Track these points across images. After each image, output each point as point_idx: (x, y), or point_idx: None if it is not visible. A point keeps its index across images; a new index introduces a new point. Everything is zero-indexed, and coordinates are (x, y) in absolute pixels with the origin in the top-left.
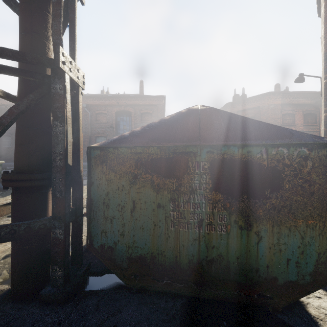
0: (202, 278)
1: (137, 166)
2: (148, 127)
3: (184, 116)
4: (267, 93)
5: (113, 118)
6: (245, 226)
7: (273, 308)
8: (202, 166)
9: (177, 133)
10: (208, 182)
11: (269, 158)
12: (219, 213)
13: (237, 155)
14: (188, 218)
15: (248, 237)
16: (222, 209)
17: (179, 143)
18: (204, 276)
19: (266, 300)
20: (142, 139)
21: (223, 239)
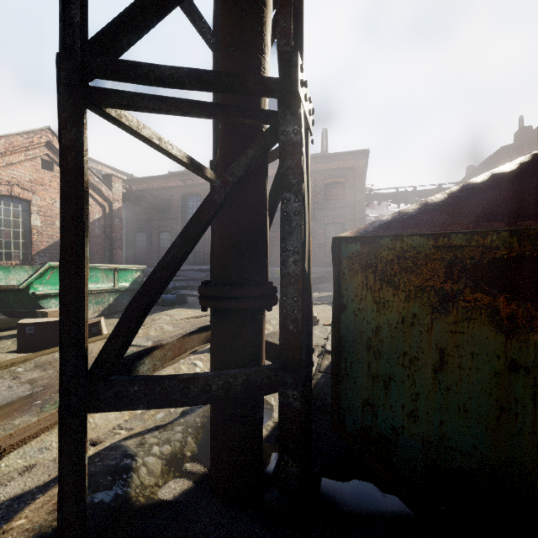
0: None
1: (450, 275)
2: (463, 191)
3: None
4: None
5: None
6: None
7: None
8: None
9: None
10: None
11: None
12: None
13: None
14: None
15: None
16: None
17: None
18: None
19: None
20: (458, 216)
21: None
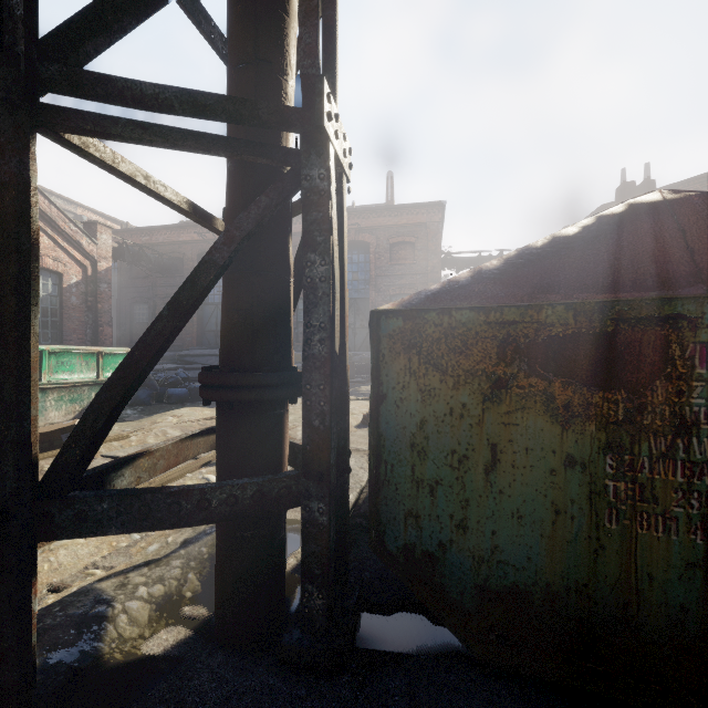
0: None
1: (503, 356)
2: (521, 257)
3: (621, 222)
4: None
5: None
6: None
7: None
8: None
9: (616, 268)
10: None
11: None
12: None
13: None
14: (668, 502)
15: None
16: None
17: (632, 293)
18: None
19: None
20: (513, 287)
21: None
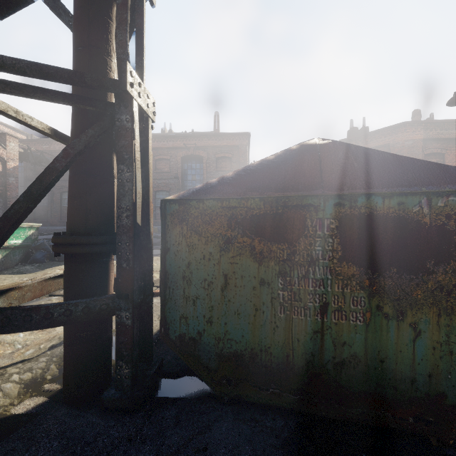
0: (327, 389)
1: (230, 226)
2: (245, 171)
3: (295, 154)
4: (401, 123)
5: (178, 166)
6: (394, 314)
7: (438, 440)
8: (327, 225)
9: (287, 179)
10: (336, 249)
11: (432, 213)
12: (353, 295)
13: (381, 209)
14: (306, 300)
15: (399, 331)
16: (358, 289)
17: (291, 192)
18: (329, 385)
19: (429, 426)
20: (237, 188)
21: (359, 333)
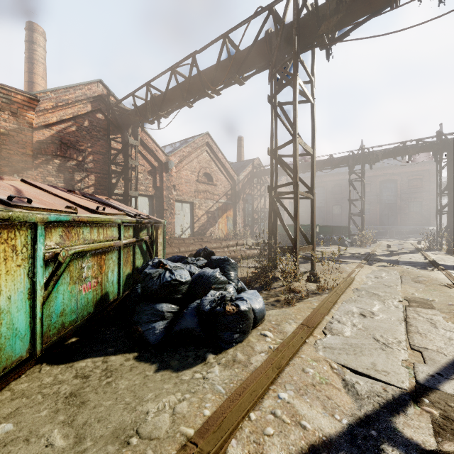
0: None
1: None
2: None
3: None
4: None
5: (376, 187)
6: None
7: None
8: None
9: None
10: None
11: None
12: None
13: None
14: None
15: None
16: None
17: None
18: None
19: None
20: None
21: None
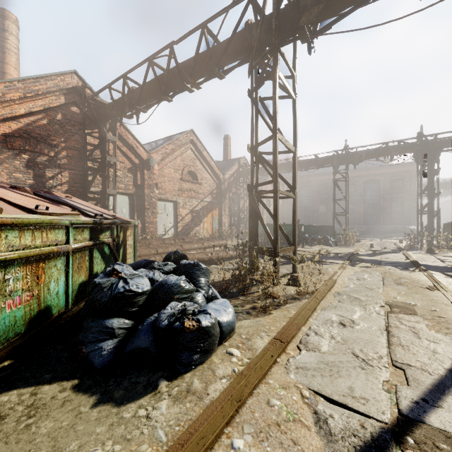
0: None
1: None
2: None
3: None
4: None
5: (360, 187)
6: None
7: None
8: None
9: None
10: None
11: None
12: None
13: None
14: None
15: None
16: None
17: None
18: None
19: None
20: None
21: None
